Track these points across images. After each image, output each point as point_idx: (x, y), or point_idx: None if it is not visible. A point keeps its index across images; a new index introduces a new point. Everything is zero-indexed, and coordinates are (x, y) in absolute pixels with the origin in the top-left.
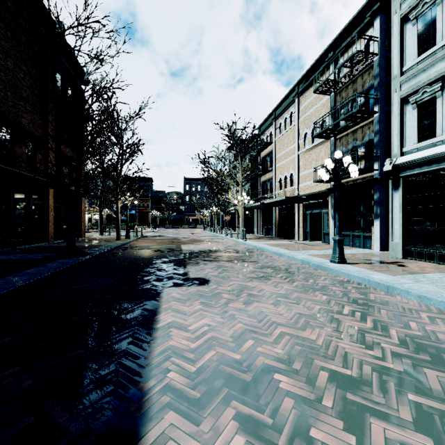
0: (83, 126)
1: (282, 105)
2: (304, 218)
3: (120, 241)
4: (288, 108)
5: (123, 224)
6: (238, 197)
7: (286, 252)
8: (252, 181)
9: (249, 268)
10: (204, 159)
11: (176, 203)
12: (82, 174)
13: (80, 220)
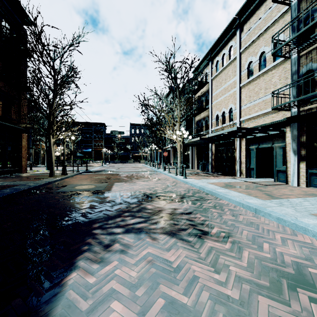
0: (24, 64)
1: (219, 42)
2: (248, 154)
3: (50, 178)
4: (227, 43)
5: (78, 160)
6: (176, 131)
7: (260, 203)
8: (187, 120)
9: (241, 292)
10: (143, 101)
11: (124, 143)
12: (23, 110)
13: (20, 156)
